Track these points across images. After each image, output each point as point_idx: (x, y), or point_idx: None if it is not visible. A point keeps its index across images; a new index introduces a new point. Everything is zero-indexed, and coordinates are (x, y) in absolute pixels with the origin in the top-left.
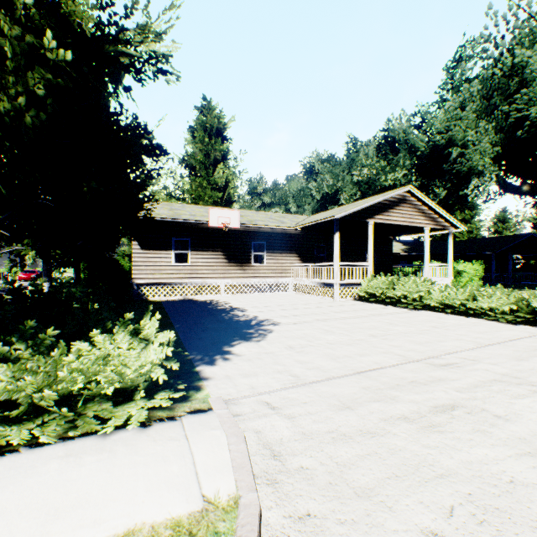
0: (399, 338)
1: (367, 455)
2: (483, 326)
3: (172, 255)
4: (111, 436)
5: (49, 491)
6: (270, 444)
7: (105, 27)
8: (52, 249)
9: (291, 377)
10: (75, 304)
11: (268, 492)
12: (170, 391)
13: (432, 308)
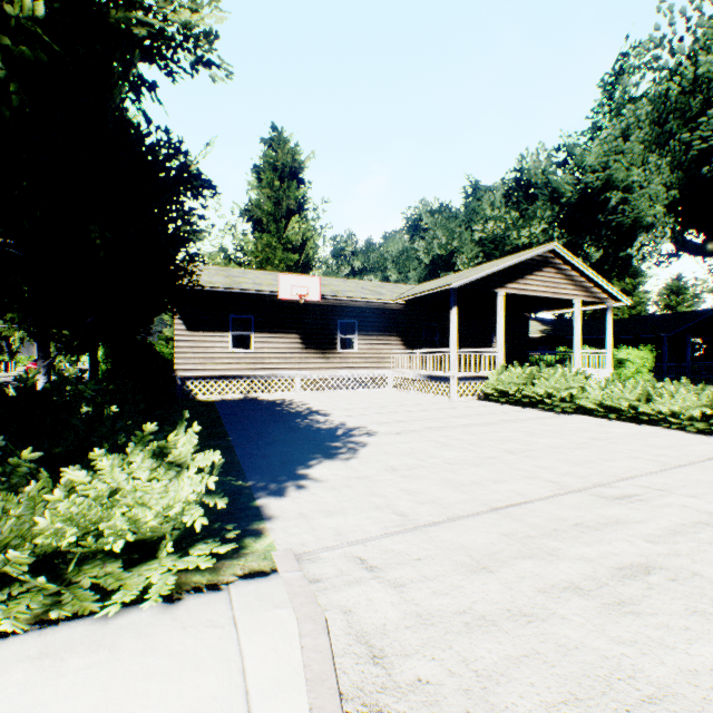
0: (548, 455)
1: (524, 657)
2: (664, 438)
3: (229, 338)
4: (116, 619)
5: None
6: (367, 634)
7: None
8: (59, 329)
9: (396, 516)
10: (85, 406)
11: None
12: (214, 542)
13: (588, 411)
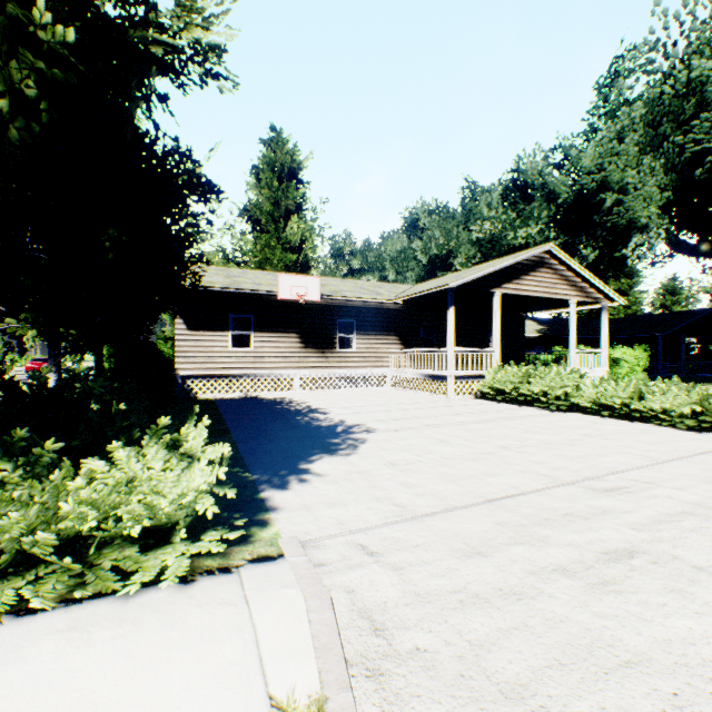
0: (542, 451)
1: (514, 629)
2: (655, 435)
3: (229, 337)
4: (136, 598)
5: (38, 688)
6: (369, 610)
7: (130, 6)
8: (65, 329)
9: (395, 507)
10: (93, 403)
11: (369, 690)
12: (224, 529)
13: (582, 409)
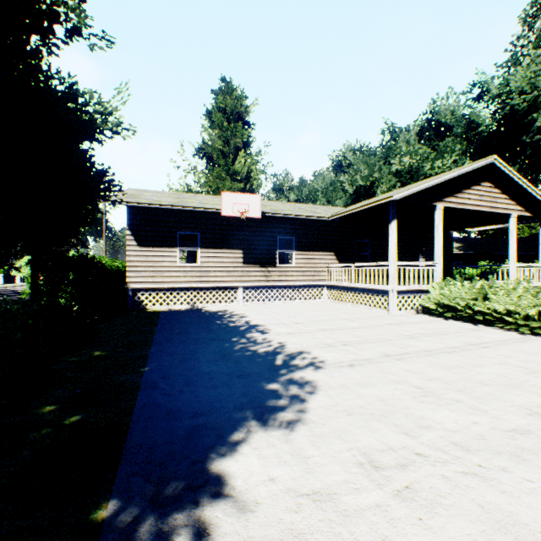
0: None
1: None
2: None
3: (177, 253)
4: None
5: None
6: None
7: None
8: None
9: None
10: None
11: None
12: None
13: None
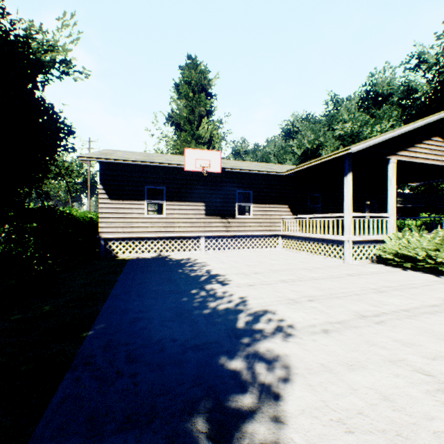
0: None
1: None
2: None
3: (144, 206)
4: None
5: None
6: None
7: None
8: None
9: None
10: None
11: None
12: None
13: None
